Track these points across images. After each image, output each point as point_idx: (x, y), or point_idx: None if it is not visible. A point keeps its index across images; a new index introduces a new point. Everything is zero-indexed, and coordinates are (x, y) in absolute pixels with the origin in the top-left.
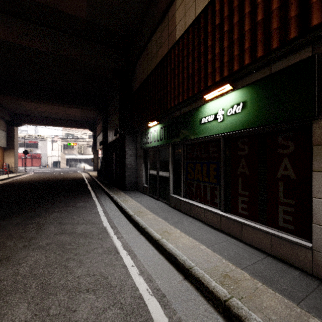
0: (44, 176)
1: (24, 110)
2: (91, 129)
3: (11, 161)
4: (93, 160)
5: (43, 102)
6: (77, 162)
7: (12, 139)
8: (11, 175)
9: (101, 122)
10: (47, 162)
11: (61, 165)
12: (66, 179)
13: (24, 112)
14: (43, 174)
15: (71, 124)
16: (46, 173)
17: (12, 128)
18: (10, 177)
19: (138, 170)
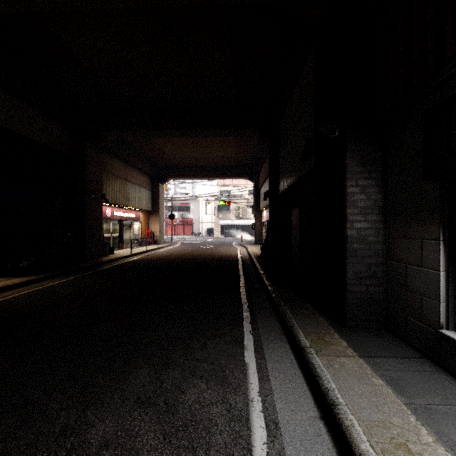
0: (186, 250)
1: (167, 159)
2: (251, 177)
3: (156, 229)
4: (254, 227)
5: (178, 134)
6: (233, 230)
7: (157, 199)
8: (153, 247)
9: (266, 160)
10: (199, 229)
11: (215, 234)
12: (211, 258)
13: (168, 162)
14: (187, 247)
15: (224, 172)
16: (193, 245)
17: (157, 185)
18: (148, 250)
19: (398, 263)
